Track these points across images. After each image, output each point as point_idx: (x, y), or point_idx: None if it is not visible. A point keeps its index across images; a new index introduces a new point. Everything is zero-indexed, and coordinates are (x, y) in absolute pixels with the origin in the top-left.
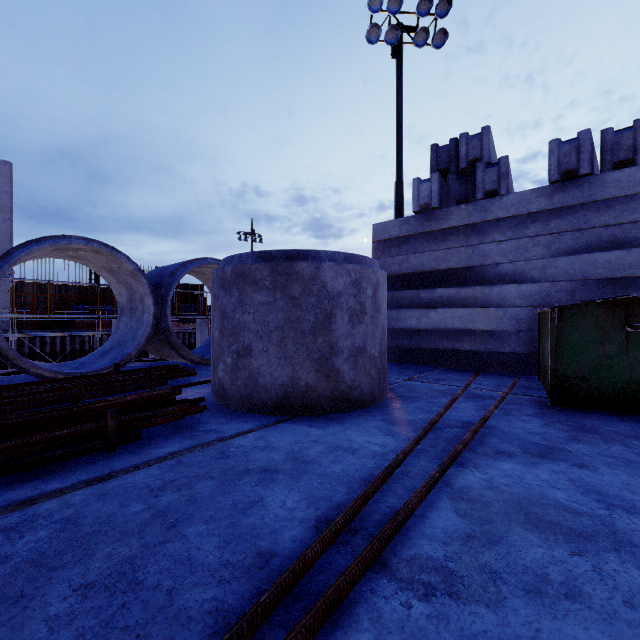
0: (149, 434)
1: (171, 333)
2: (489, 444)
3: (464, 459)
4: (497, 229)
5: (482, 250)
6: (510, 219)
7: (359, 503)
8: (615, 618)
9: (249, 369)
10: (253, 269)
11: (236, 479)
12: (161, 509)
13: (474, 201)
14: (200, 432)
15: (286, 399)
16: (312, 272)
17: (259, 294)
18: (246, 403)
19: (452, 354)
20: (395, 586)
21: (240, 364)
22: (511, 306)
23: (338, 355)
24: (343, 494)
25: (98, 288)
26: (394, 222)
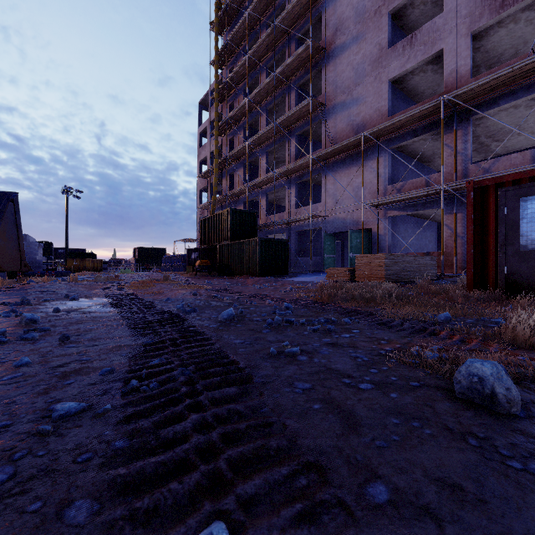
0: None
1: None
2: None
3: None
4: None
5: None
6: None
7: None
8: None
9: None
10: None
11: None
12: None
13: None
14: None
15: None
16: None
17: None
18: None
19: None
20: None
21: None
22: None
23: None
24: None
25: None
26: None
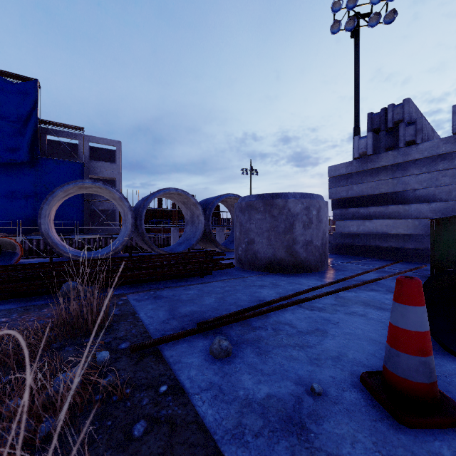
0: (213, 274)
1: (211, 234)
2: (370, 287)
3: (351, 290)
4: (415, 166)
5: (404, 181)
6: (424, 159)
7: (295, 293)
8: (371, 319)
9: (253, 250)
10: (255, 203)
11: (250, 287)
12: (226, 290)
13: (398, 148)
14: (233, 275)
15: (270, 264)
16: (283, 204)
17: (258, 215)
18: (252, 266)
19: (382, 249)
20: (301, 308)
21: (249, 248)
22: (424, 218)
23: (297, 244)
24: (291, 293)
25: (176, 211)
26: (342, 165)
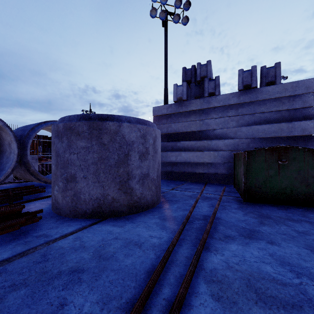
0: None
1: (30, 165)
2: (220, 231)
3: (208, 244)
4: (214, 112)
5: (207, 122)
6: (220, 107)
7: (142, 302)
8: None
9: (74, 190)
10: (77, 125)
11: (47, 284)
12: None
13: (203, 97)
14: (33, 237)
15: (99, 208)
16: (116, 128)
17: (81, 141)
18: (72, 212)
19: (193, 174)
20: None
21: (68, 186)
22: (221, 150)
23: (132, 179)
24: (131, 289)
25: None
26: (164, 106)
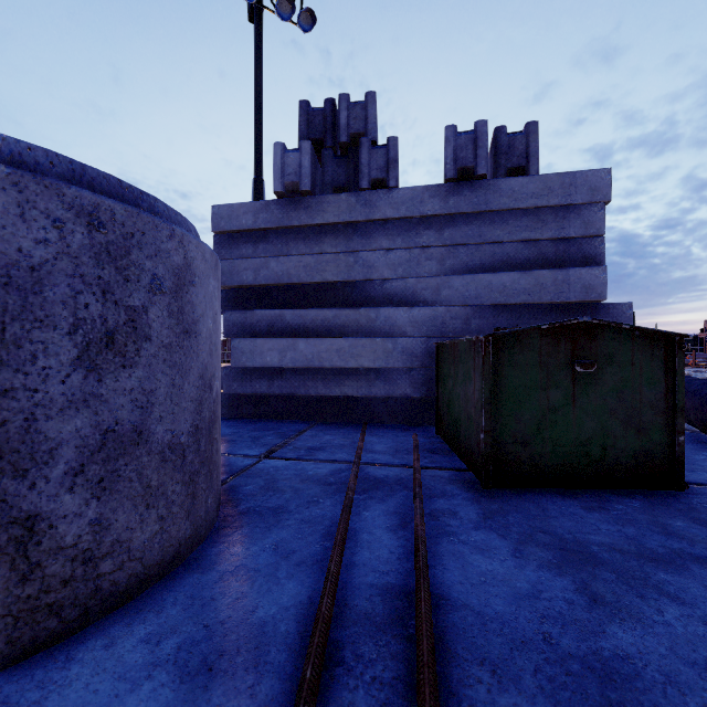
0: None
1: None
2: None
3: None
4: (385, 233)
5: (367, 259)
6: (400, 222)
7: None
8: None
9: None
10: None
11: None
12: None
13: (357, 191)
14: None
15: None
16: None
17: None
18: None
19: (329, 402)
20: None
21: None
22: (402, 336)
23: (33, 469)
24: None
25: None
26: (247, 206)
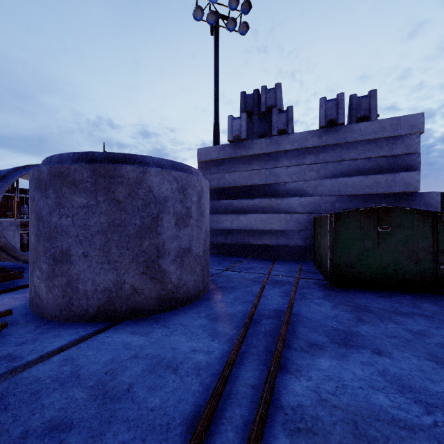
0: None
1: None
2: (301, 335)
3: (286, 360)
4: (286, 158)
5: (276, 172)
6: (294, 151)
7: None
8: None
9: (67, 275)
10: (72, 170)
11: None
12: None
13: (271, 136)
14: None
15: (109, 304)
16: (138, 176)
17: (79, 196)
18: (64, 312)
19: (255, 247)
20: None
21: (57, 270)
22: (295, 213)
23: (165, 257)
24: None
25: None
26: (214, 148)
